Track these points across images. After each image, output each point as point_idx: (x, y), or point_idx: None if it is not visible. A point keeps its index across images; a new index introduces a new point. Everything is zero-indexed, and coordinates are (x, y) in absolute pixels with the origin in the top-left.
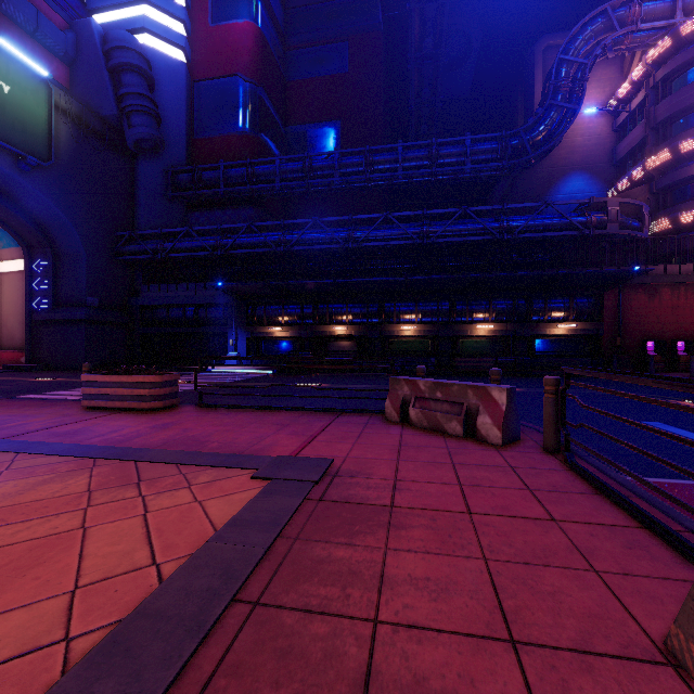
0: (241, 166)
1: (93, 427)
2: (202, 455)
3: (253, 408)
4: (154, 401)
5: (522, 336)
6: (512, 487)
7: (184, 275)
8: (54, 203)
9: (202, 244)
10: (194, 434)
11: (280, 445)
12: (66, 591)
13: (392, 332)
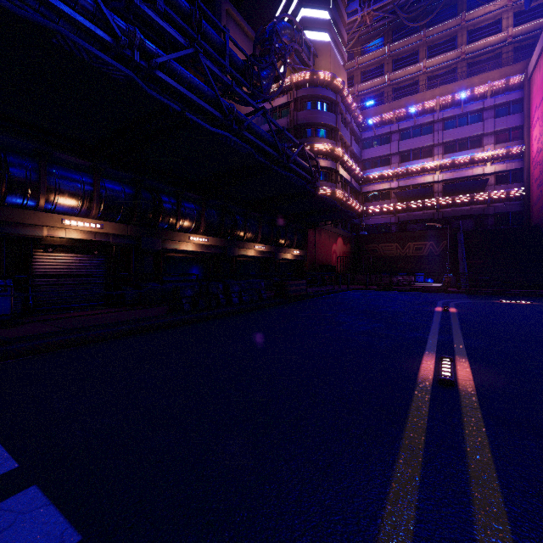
0: None
1: None
2: None
3: None
4: None
5: (276, 259)
6: None
7: None
8: None
9: None
10: None
11: None
12: None
13: (175, 243)
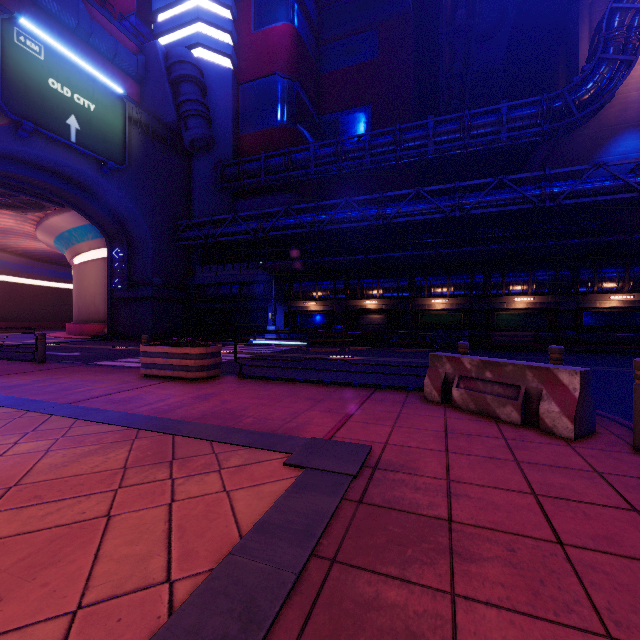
0: (279, 156)
1: (145, 395)
2: (236, 432)
3: (288, 380)
4: (199, 371)
5: (566, 309)
6: (610, 505)
7: (231, 257)
8: (128, 199)
9: (245, 228)
10: (231, 406)
11: (314, 424)
12: (67, 611)
13: (422, 305)
